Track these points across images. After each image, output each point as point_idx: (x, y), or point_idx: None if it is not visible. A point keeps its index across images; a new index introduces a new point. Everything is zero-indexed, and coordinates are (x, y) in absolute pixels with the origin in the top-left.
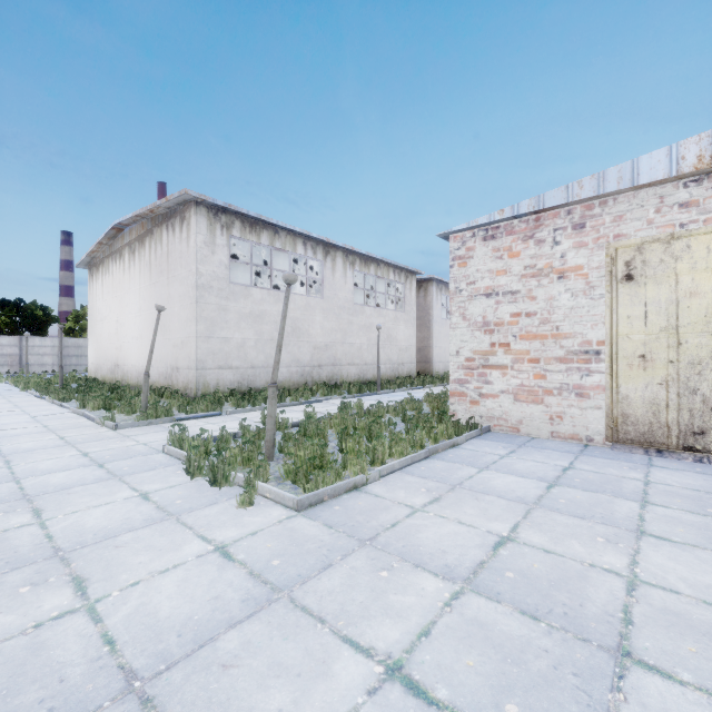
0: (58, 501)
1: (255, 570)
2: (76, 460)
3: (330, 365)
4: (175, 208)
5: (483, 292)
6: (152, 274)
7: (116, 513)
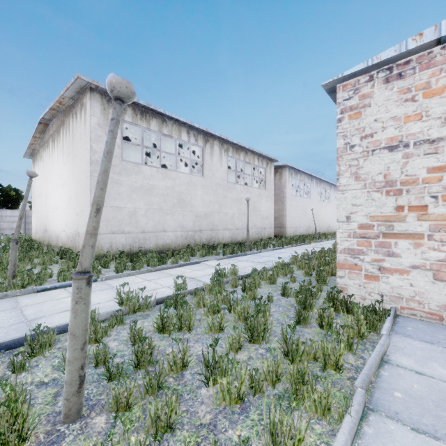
0: None
1: None
2: None
3: (209, 230)
4: (77, 98)
5: (384, 144)
6: (64, 156)
7: None
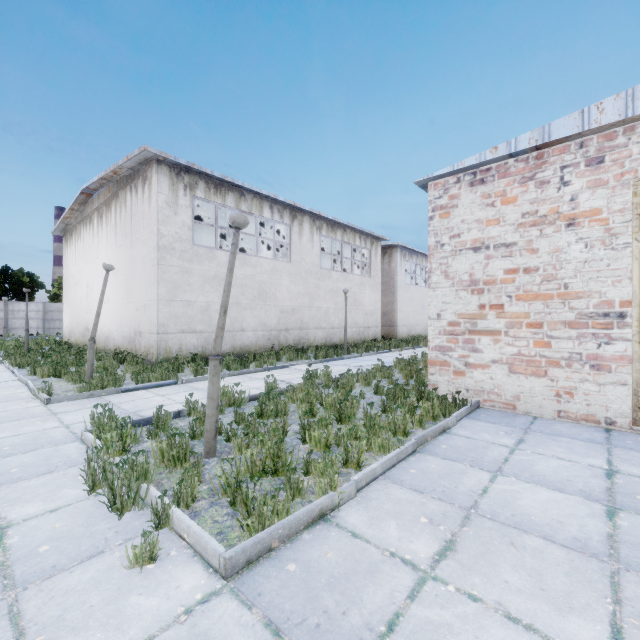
0: None
1: None
2: None
3: (297, 329)
4: (137, 169)
5: (470, 245)
6: (118, 237)
7: None
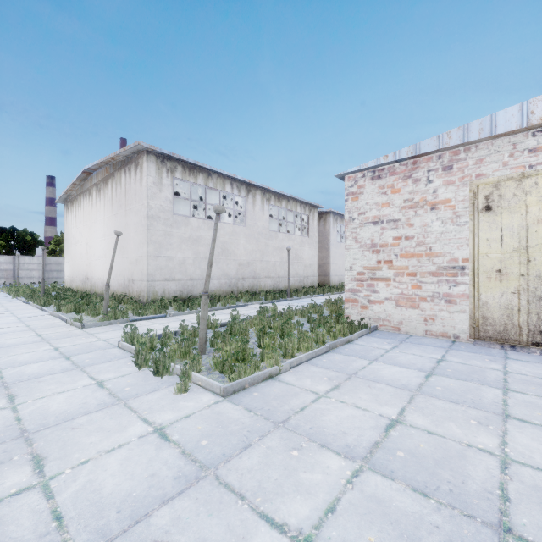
0: (29, 388)
1: (186, 449)
2: (48, 353)
3: (251, 278)
4: (131, 156)
5: (371, 220)
6: (114, 207)
7: (75, 398)
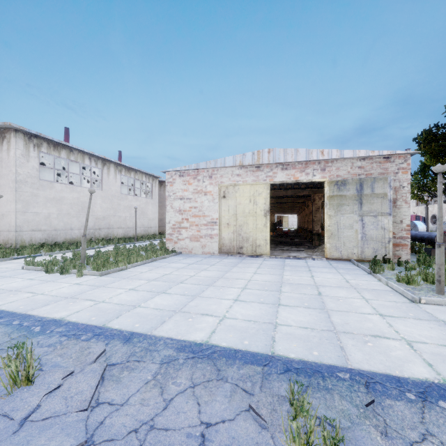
0: None
1: (91, 285)
2: None
3: (106, 228)
4: None
5: (179, 197)
6: None
7: (23, 283)
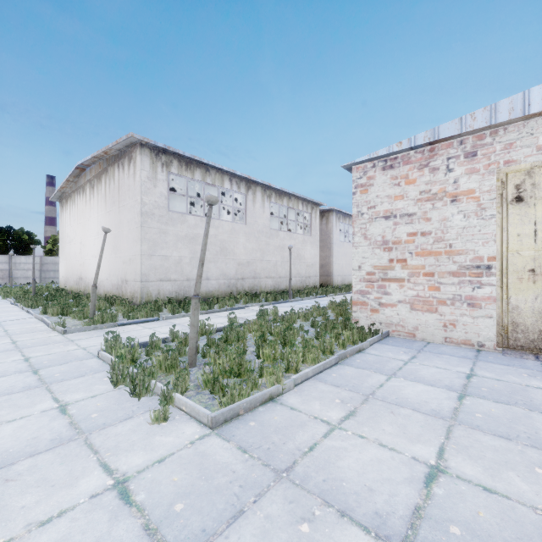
0: None
1: (152, 520)
2: (15, 365)
3: (251, 278)
4: (124, 150)
5: (382, 214)
6: (107, 204)
7: (25, 430)
